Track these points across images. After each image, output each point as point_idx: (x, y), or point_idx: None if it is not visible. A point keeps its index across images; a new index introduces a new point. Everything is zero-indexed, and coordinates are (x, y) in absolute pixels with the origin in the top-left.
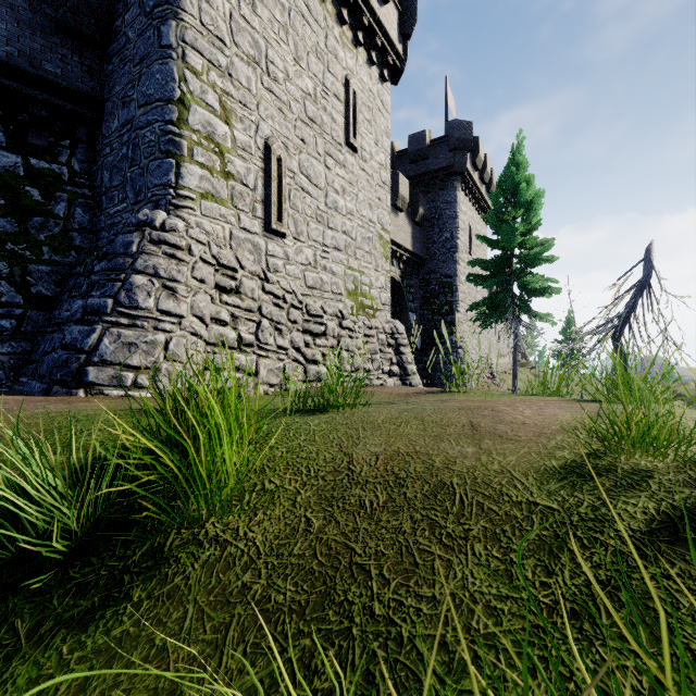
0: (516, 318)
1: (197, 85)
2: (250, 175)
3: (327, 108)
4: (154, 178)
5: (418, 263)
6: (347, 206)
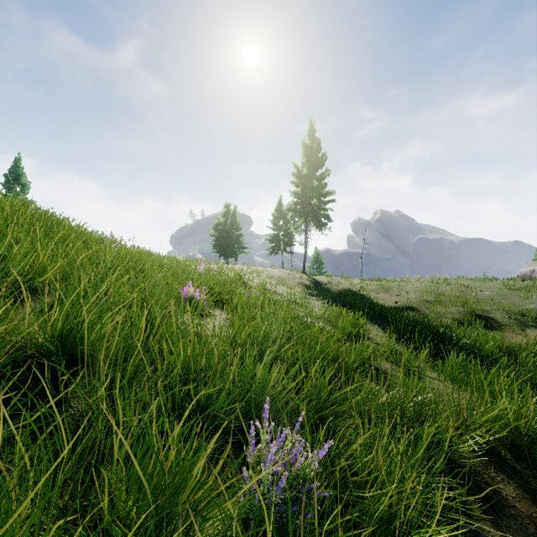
0: None
1: None
2: None
3: None
4: None
5: None
6: None
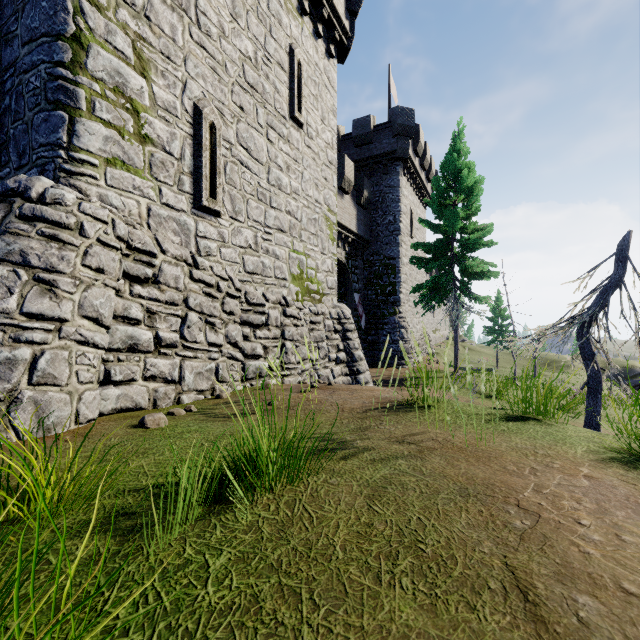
0: (457, 300)
1: (100, 22)
2: (175, 141)
3: (270, 76)
4: (40, 136)
5: (362, 245)
6: (292, 184)
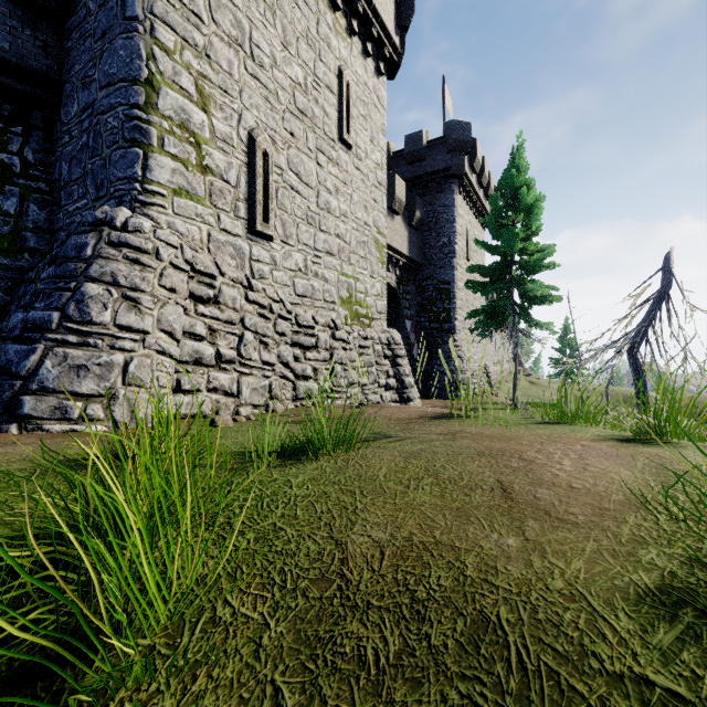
0: (516, 326)
1: (168, 65)
2: (232, 170)
3: (319, 100)
4: (118, 171)
5: (414, 269)
6: (340, 207)
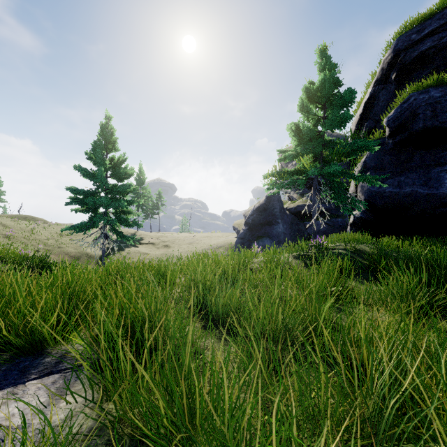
0: None
1: None
2: None
3: None
4: None
5: None
6: None
